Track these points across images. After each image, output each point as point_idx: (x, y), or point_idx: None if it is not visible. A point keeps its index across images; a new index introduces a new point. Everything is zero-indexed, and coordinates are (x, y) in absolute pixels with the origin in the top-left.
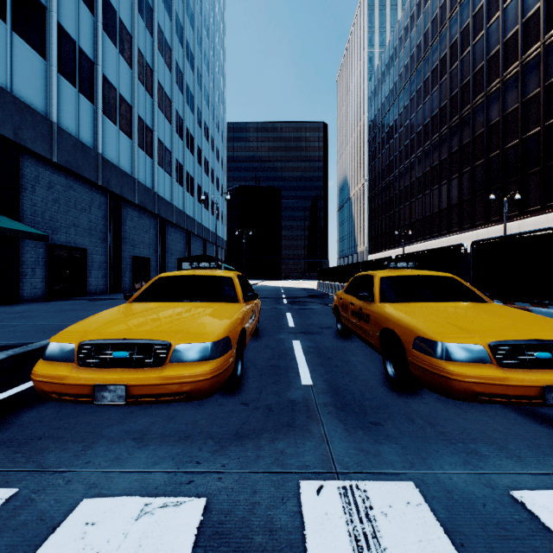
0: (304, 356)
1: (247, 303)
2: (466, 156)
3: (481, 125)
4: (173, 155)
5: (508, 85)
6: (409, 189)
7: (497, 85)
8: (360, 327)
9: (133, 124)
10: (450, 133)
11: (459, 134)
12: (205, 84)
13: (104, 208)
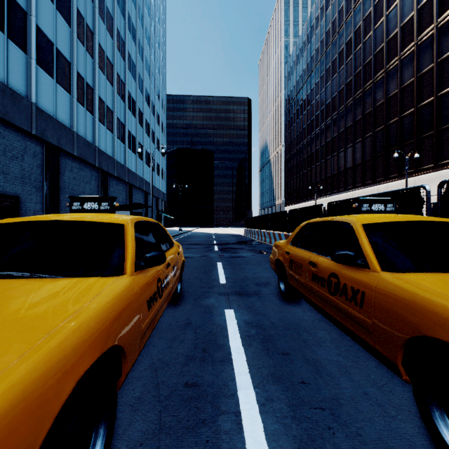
0: (244, 350)
1: (146, 271)
2: (368, 123)
3: (381, 97)
4: (114, 114)
5: (405, 63)
6: (320, 152)
7: (395, 63)
8: (336, 305)
9: (72, 80)
10: (355, 104)
11: (362, 105)
12: (146, 56)
13: (39, 158)
